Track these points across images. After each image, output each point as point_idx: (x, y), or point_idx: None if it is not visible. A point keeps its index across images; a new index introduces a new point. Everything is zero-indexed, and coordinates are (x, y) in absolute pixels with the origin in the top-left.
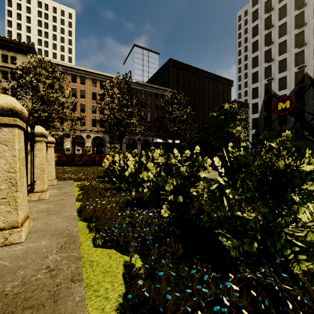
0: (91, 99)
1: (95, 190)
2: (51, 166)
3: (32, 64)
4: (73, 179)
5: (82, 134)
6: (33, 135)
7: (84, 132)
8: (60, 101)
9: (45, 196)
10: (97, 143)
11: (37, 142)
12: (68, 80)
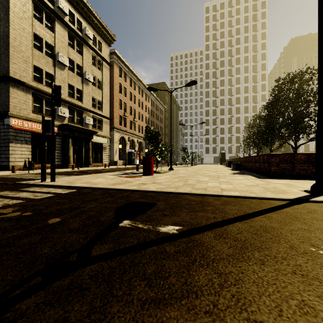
0: (138, 105)
1: None
2: None
3: None
4: None
5: (134, 139)
6: None
7: (135, 136)
8: None
9: None
10: (139, 148)
11: None
12: (128, 82)
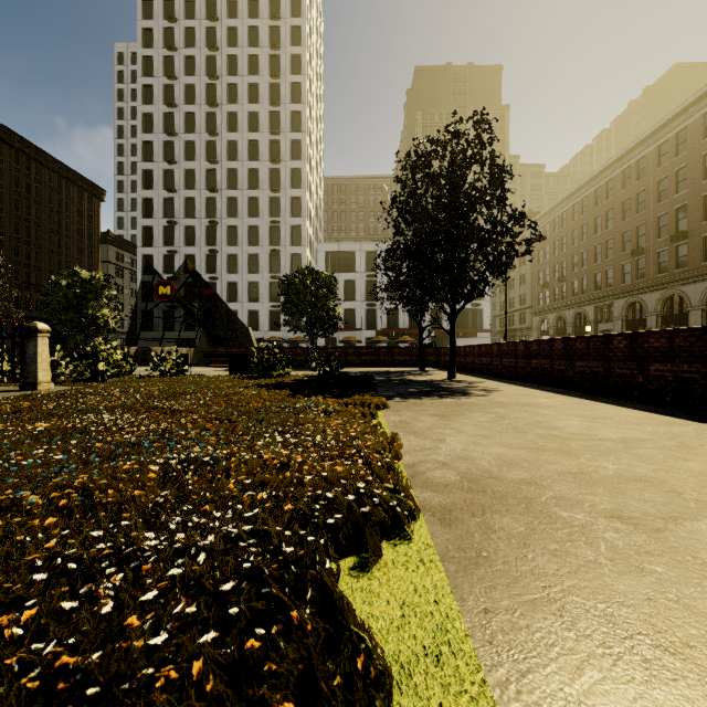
0: None
1: None
2: None
3: None
4: None
5: None
6: None
7: None
8: None
9: None
10: None
11: None
12: None
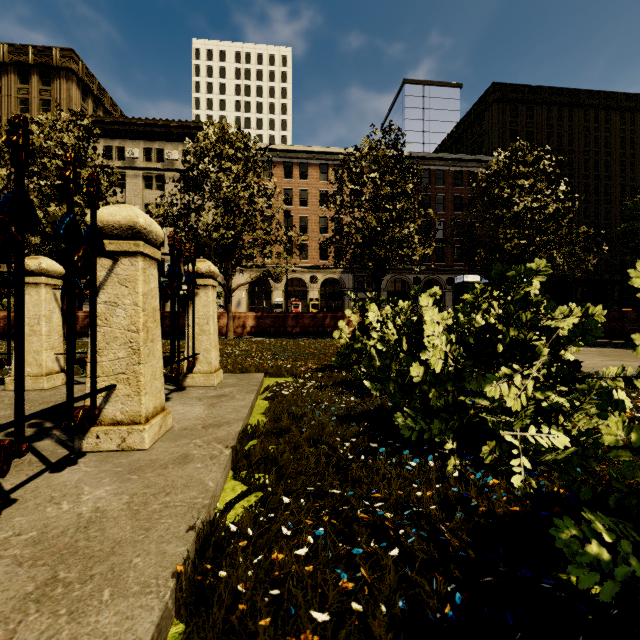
0: (318, 205)
1: (308, 416)
2: (206, 337)
3: (208, 138)
4: (264, 371)
5: (303, 276)
6: (91, 226)
7: (306, 271)
8: (258, 206)
9: (139, 441)
10: (329, 293)
11: (121, 256)
12: (279, 175)
